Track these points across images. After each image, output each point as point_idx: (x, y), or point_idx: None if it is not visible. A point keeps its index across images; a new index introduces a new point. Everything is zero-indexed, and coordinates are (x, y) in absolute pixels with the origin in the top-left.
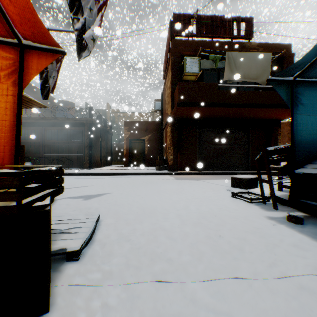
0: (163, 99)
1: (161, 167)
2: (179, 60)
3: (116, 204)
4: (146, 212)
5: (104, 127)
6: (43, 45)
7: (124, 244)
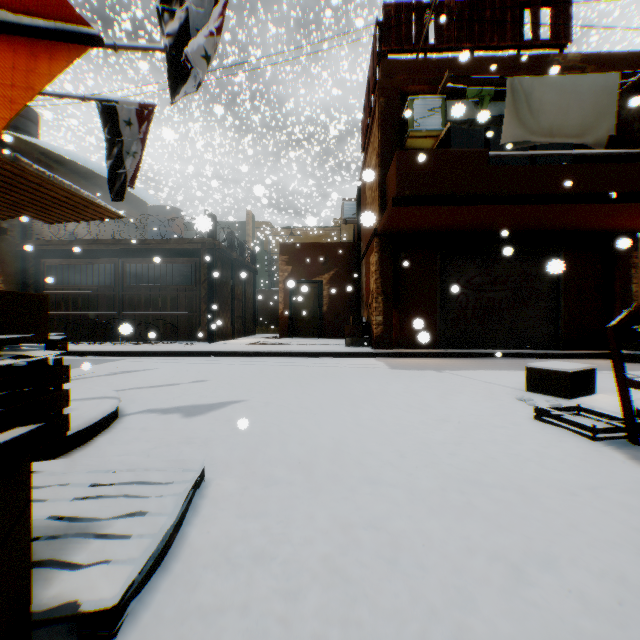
0: (361, 196)
1: (357, 339)
2: (396, 105)
3: (251, 433)
4: (322, 459)
5: (239, 256)
6: (38, 19)
7: (256, 578)
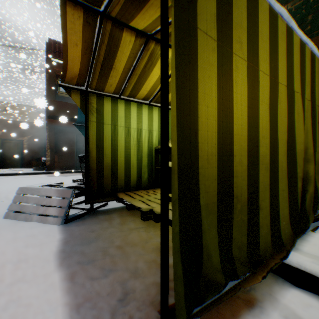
0: None
1: (40, 167)
2: (54, 78)
3: None
4: None
5: None
6: None
7: None
